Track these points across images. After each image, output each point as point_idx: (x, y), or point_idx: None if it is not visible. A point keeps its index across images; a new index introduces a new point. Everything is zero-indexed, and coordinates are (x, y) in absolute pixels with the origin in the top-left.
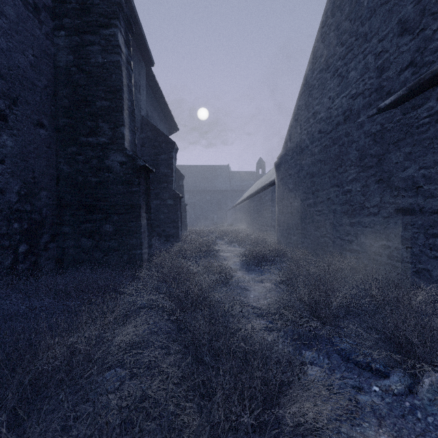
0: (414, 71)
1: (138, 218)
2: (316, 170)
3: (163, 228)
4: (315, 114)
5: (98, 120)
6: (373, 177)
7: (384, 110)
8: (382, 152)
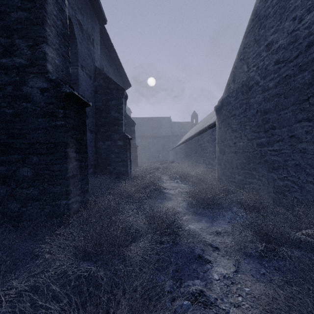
0: None
1: (63, 160)
2: (271, 105)
3: (114, 167)
4: (269, 45)
5: (14, 36)
6: None
7: None
8: None
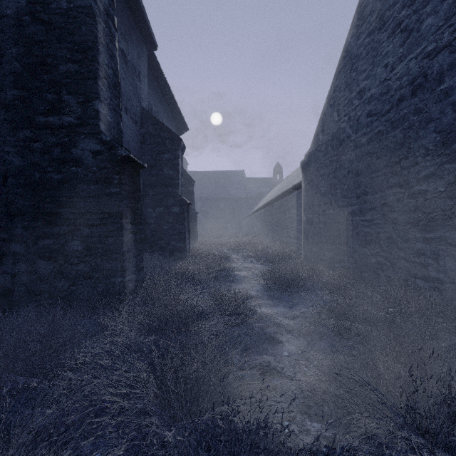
0: None
1: (119, 232)
2: (363, 166)
3: (167, 241)
4: (361, 92)
5: (62, 92)
6: None
7: None
8: None
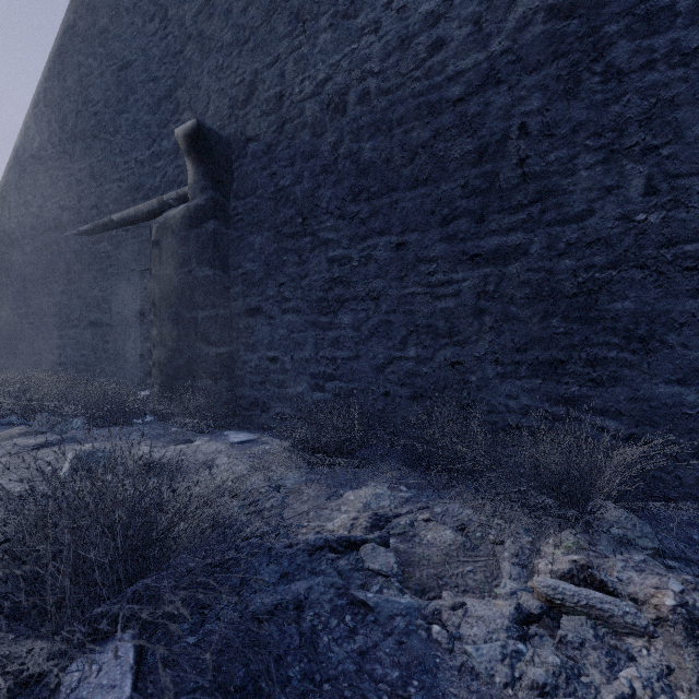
0: (98, 213)
1: None
2: (29, 273)
3: None
4: (27, 204)
5: None
6: (76, 292)
7: (83, 234)
8: (81, 271)
